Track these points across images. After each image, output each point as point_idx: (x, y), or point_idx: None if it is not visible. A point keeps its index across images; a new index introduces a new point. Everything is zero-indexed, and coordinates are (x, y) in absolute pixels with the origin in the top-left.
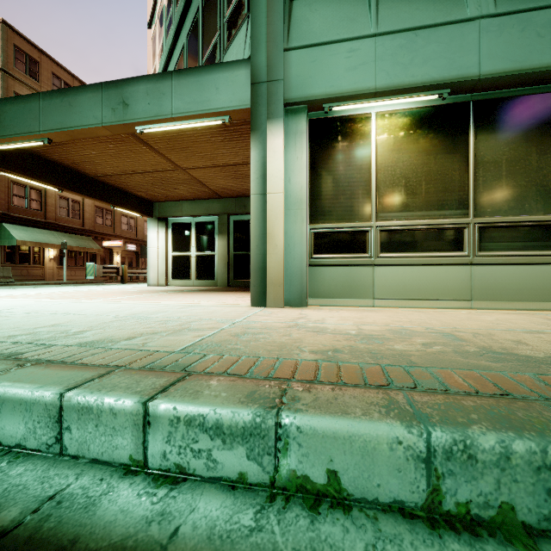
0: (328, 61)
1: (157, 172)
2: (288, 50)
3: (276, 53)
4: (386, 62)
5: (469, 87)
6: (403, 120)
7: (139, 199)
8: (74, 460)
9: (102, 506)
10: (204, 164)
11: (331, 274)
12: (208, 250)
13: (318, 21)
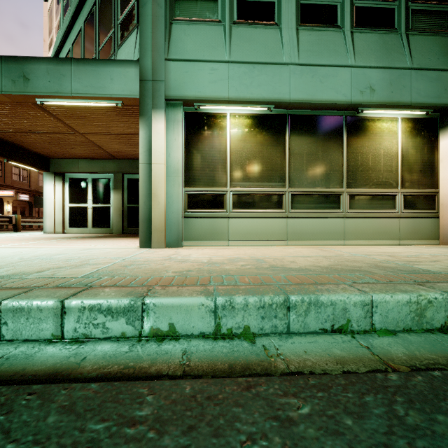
0: (197, 74)
1: (54, 133)
2: (168, 60)
3: (159, 61)
4: (235, 81)
5: (285, 106)
6: (247, 120)
7: (34, 154)
8: (10, 342)
9: (37, 356)
10: (100, 131)
11: (199, 223)
12: (104, 202)
13: (190, 43)
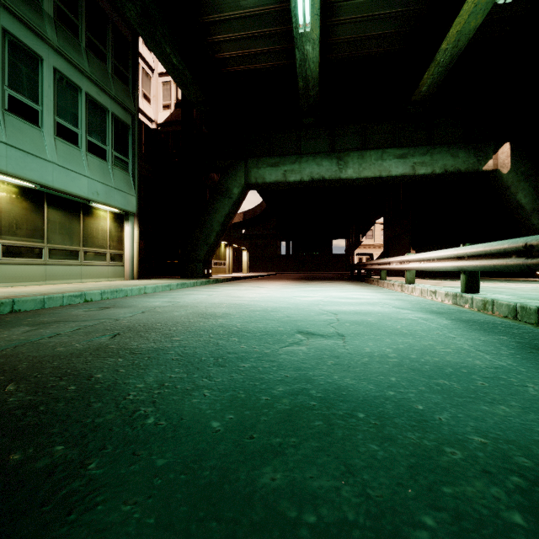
0: None
1: None
2: None
3: None
4: (13, 161)
5: (47, 188)
6: (15, 189)
7: None
8: None
9: None
10: None
11: None
12: None
13: None
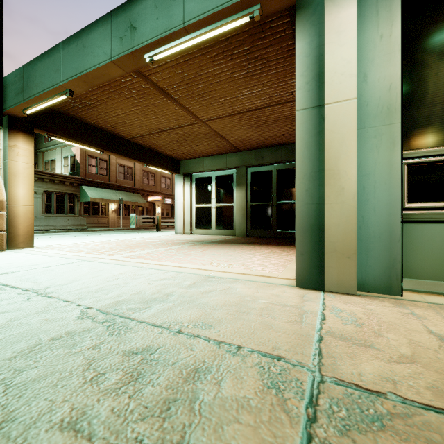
0: None
1: (179, 128)
2: None
3: None
4: None
5: None
6: None
7: (167, 158)
8: None
9: None
10: (223, 112)
11: None
12: (227, 201)
13: None
